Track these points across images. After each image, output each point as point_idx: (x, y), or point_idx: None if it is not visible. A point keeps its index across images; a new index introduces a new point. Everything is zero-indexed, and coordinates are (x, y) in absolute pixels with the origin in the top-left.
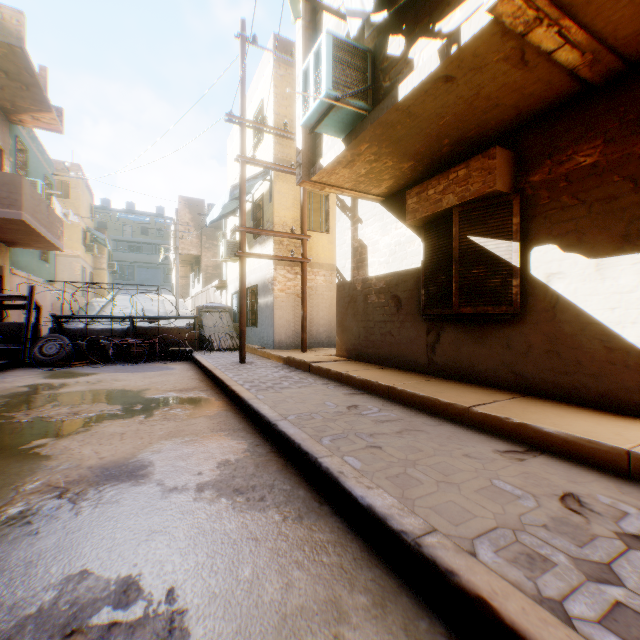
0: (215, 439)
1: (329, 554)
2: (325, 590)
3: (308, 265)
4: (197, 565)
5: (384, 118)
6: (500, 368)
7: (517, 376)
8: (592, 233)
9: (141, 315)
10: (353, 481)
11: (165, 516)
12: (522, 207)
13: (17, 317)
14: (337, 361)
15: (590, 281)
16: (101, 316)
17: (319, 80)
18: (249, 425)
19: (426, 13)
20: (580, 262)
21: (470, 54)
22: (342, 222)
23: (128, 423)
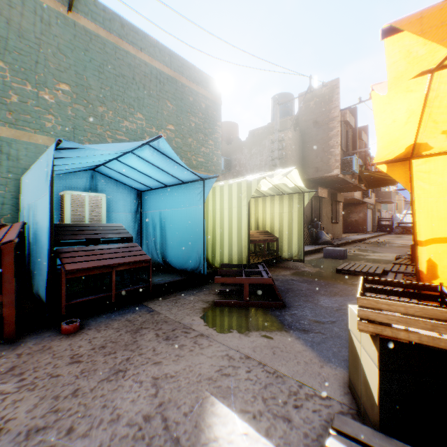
0: None
1: None
2: None
3: None
4: None
5: None
6: None
7: None
8: None
9: None
10: None
11: None
12: None
13: (381, 223)
14: None
15: None
16: (409, 222)
17: None
18: None
19: None
20: None
21: None
22: None
23: None
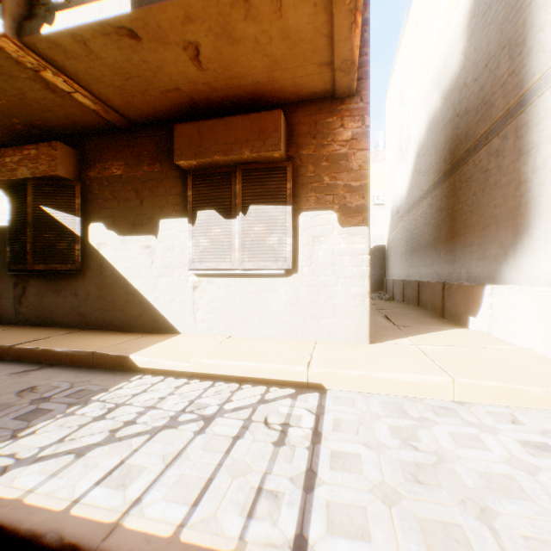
0: None
1: None
2: None
3: None
4: None
5: None
6: (72, 312)
7: (82, 316)
8: (121, 220)
9: None
10: None
11: None
12: (85, 192)
13: None
14: None
15: (120, 250)
16: None
17: None
18: None
19: None
20: (115, 237)
21: None
22: None
23: None
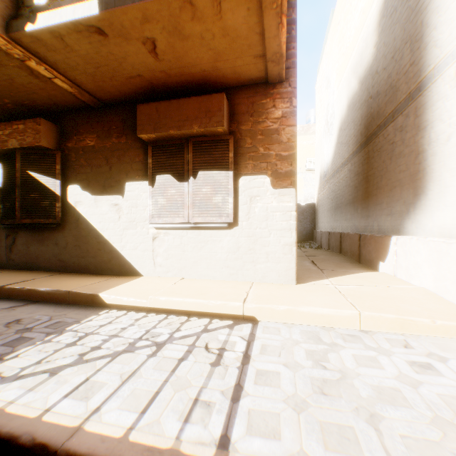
0: None
1: None
2: None
3: None
4: None
5: None
6: (53, 258)
7: (62, 262)
8: (94, 182)
9: None
10: None
11: None
12: (65, 160)
13: None
14: None
15: (93, 207)
16: None
17: None
18: None
19: None
20: (89, 197)
21: None
22: None
23: None
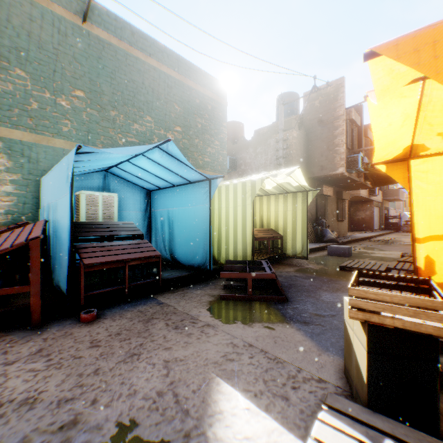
0: None
1: None
2: None
3: None
4: None
5: None
6: None
7: None
8: None
9: None
10: None
11: None
12: None
13: (389, 221)
14: None
15: None
16: None
17: None
18: None
19: None
20: None
21: None
22: None
23: None
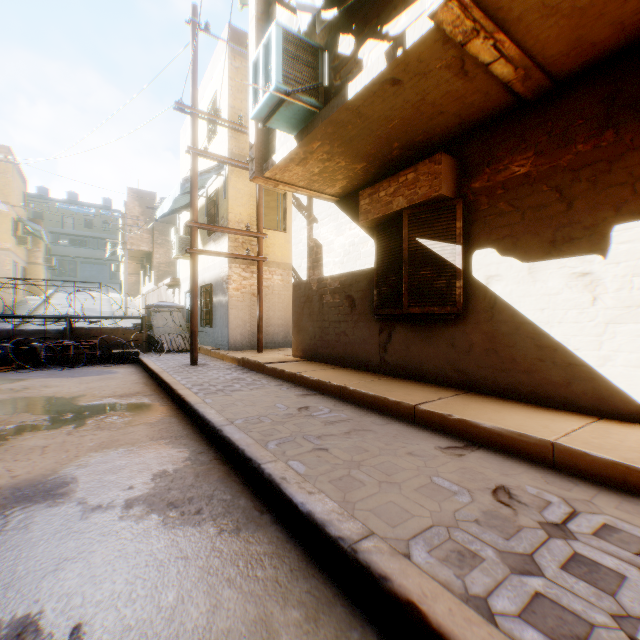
0: (154, 448)
1: (265, 567)
2: (256, 608)
3: (265, 264)
4: (114, 594)
5: (335, 117)
6: (446, 366)
7: (461, 374)
8: (526, 238)
9: (84, 315)
10: (295, 487)
11: (83, 539)
12: (465, 212)
13: None
14: (292, 362)
15: (524, 283)
16: (32, 316)
17: (269, 72)
18: (194, 431)
19: (374, 15)
20: (515, 265)
21: (415, 59)
22: (298, 221)
23: (54, 435)
